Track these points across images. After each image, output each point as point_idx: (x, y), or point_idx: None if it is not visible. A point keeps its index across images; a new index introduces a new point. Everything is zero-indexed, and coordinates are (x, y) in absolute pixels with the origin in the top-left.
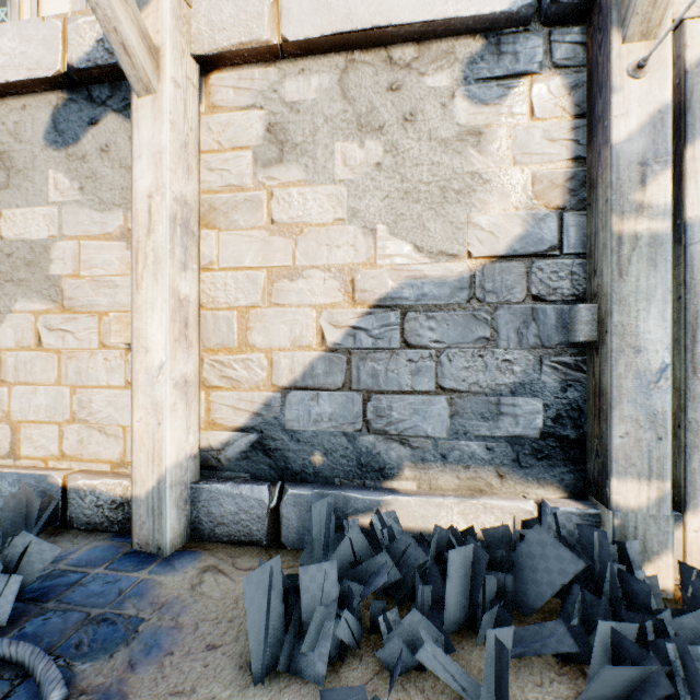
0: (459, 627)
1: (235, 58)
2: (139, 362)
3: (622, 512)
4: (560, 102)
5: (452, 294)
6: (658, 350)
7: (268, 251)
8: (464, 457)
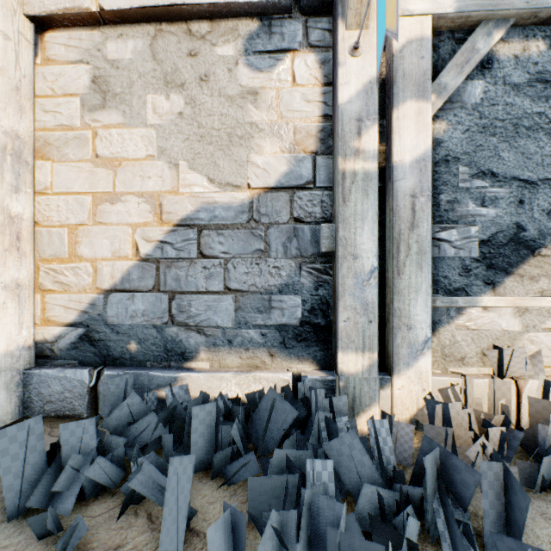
0: (207, 466)
1: (64, 21)
2: None
3: (346, 376)
4: (314, 73)
5: (236, 216)
6: (370, 257)
7: (93, 179)
8: (245, 342)
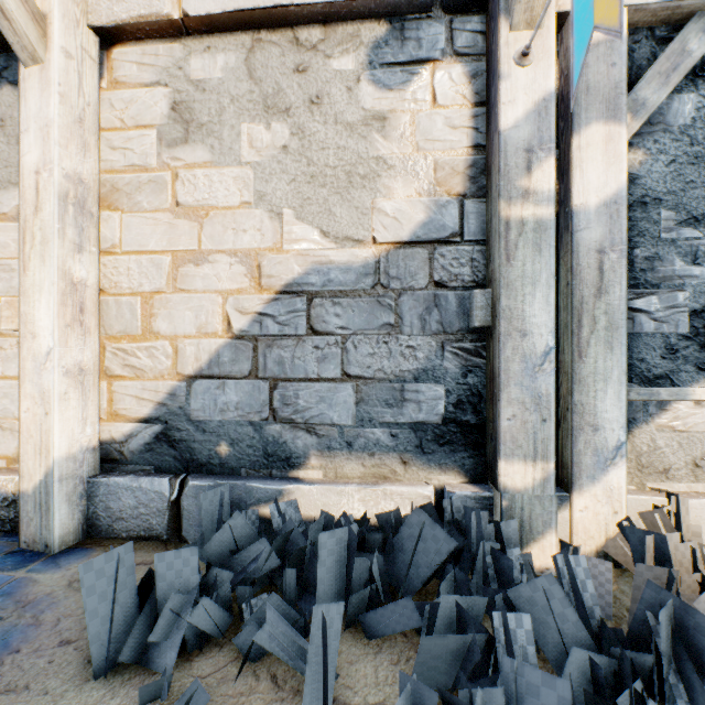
0: None
1: (137, 32)
2: (26, 349)
3: (510, 493)
4: (461, 89)
5: (357, 280)
6: (543, 334)
7: (173, 234)
8: (369, 445)
